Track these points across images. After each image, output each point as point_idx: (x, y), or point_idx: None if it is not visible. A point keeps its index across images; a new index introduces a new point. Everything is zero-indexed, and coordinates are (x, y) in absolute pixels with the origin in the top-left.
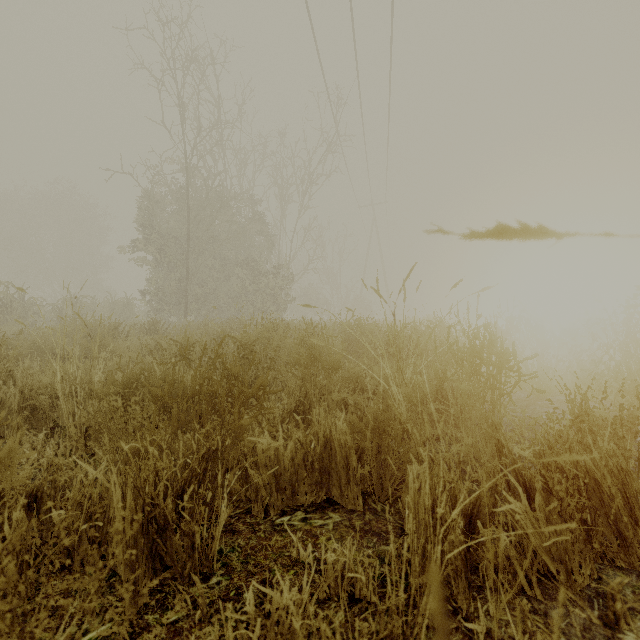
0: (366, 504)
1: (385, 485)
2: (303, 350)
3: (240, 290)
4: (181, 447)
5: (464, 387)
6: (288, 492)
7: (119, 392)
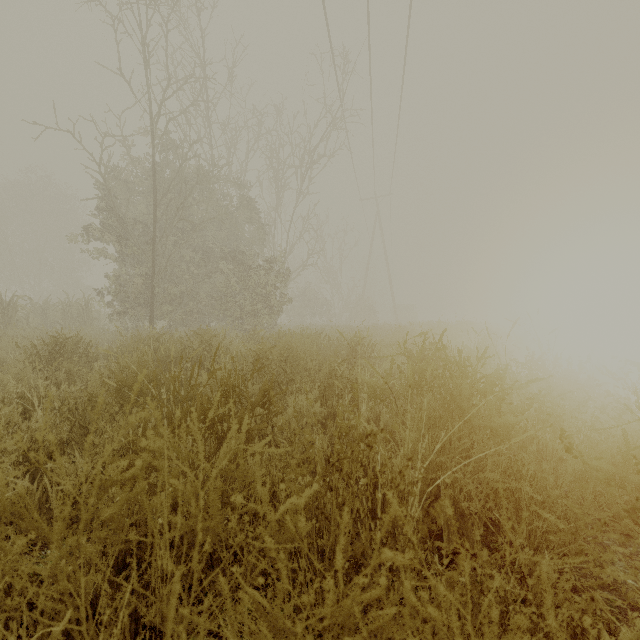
0: None
1: None
2: None
3: (224, 289)
4: None
5: None
6: None
7: None
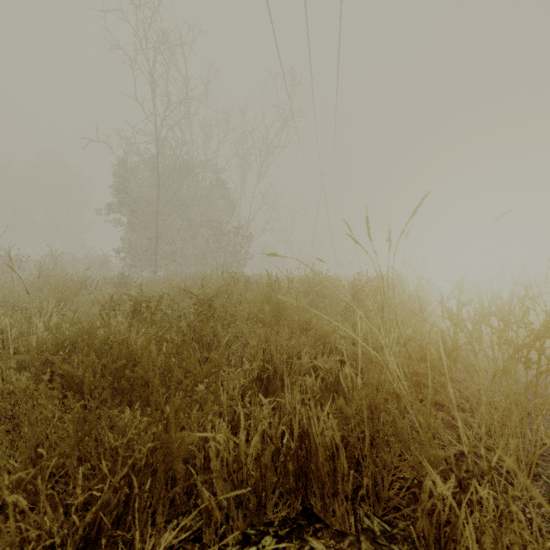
0: (357, 520)
1: (383, 494)
2: (267, 307)
3: (205, 248)
4: (80, 476)
5: (512, 369)
6: (252, 505)
7: (48, 359)
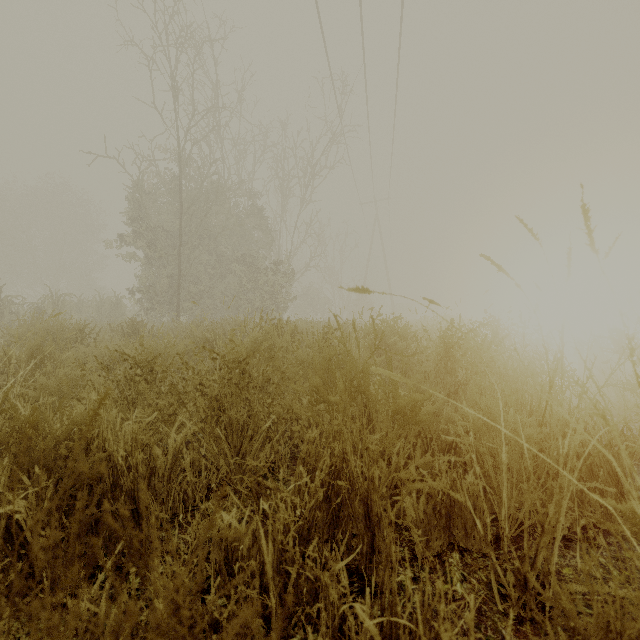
0: None
1: None
2: (341, 381)
3: (237, 288)
4: None
5: None
6: None
7: None
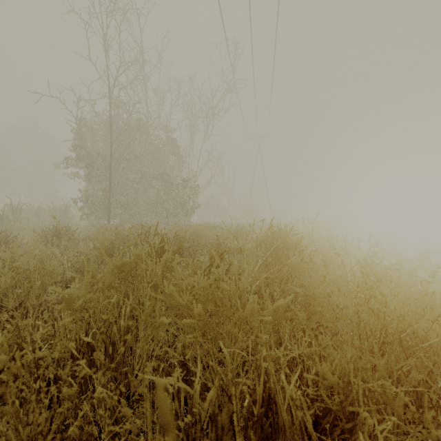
0: None
1: None
2: None
3: (156, 198)
4: None
5: None
6: None
7: None
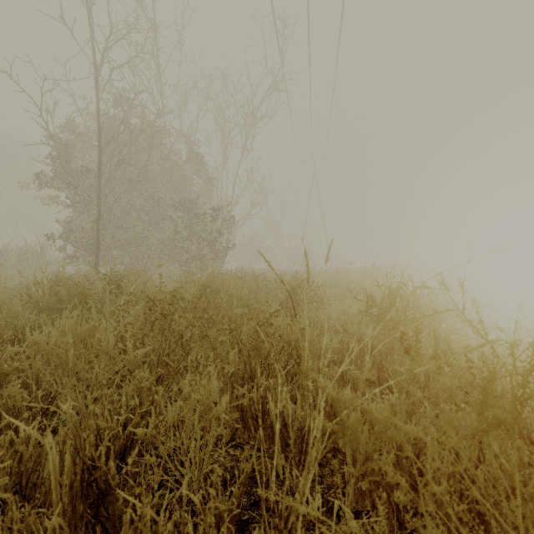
0: None
1: None
2: None
3: (171, 235)
4: None
5: None
6: None
7: None
